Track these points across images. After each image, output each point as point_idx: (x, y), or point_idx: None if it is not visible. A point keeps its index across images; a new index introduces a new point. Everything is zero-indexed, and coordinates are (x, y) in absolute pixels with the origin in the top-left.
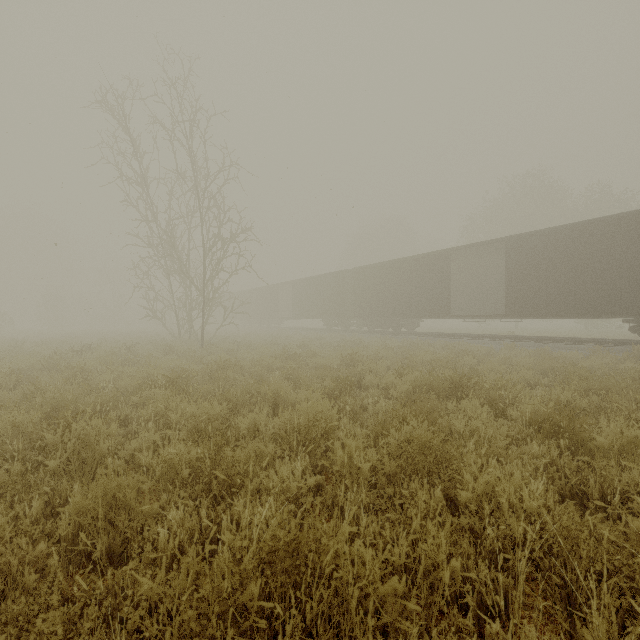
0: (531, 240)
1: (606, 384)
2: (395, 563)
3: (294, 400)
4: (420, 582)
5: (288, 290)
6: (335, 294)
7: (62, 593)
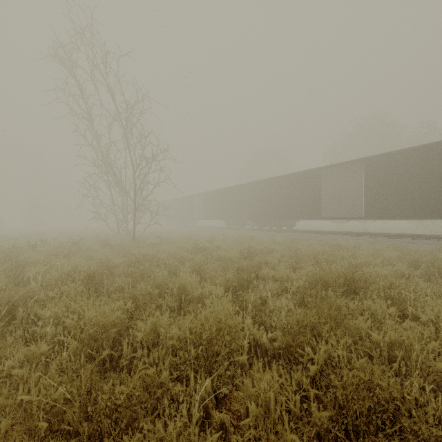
0: (385, 159)
1: None
2: None
3: (199, 295)
4: None
5: (200, 199)
6: (234, 202)
7: None
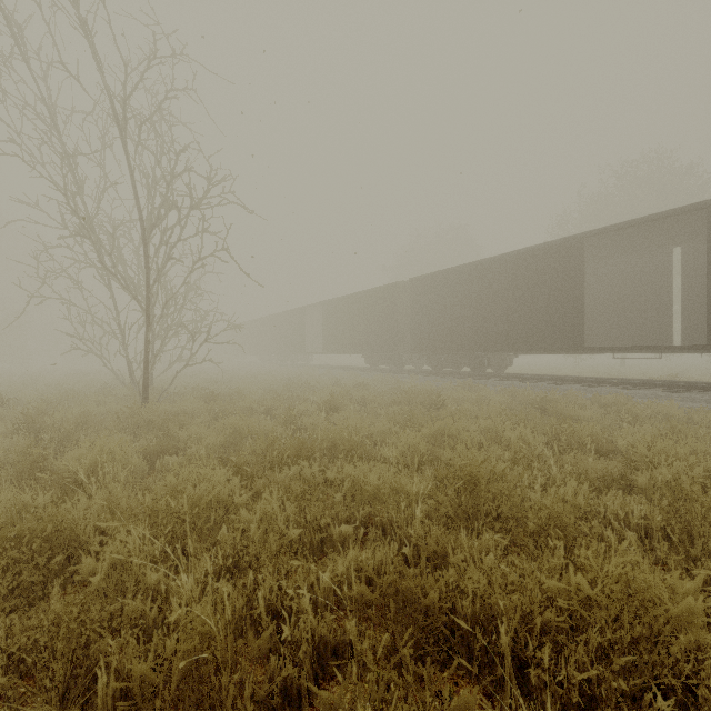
0: None
1: None
2: None
3: None
4: None
5: (319, 316)
6: (383, 318)
7: None
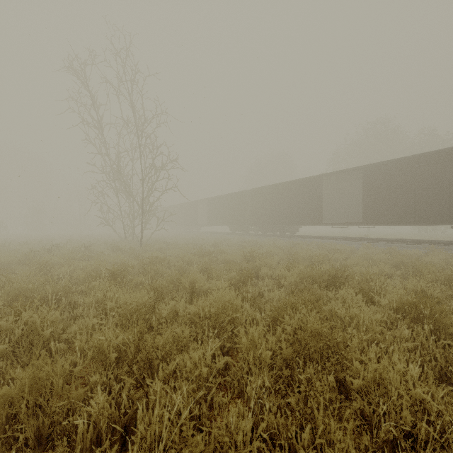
0: (382, 168)
1: (451, 276)
2: None
3: (207, 288)
4: None
5: (204, 205)
6: (238, 208)
7: None
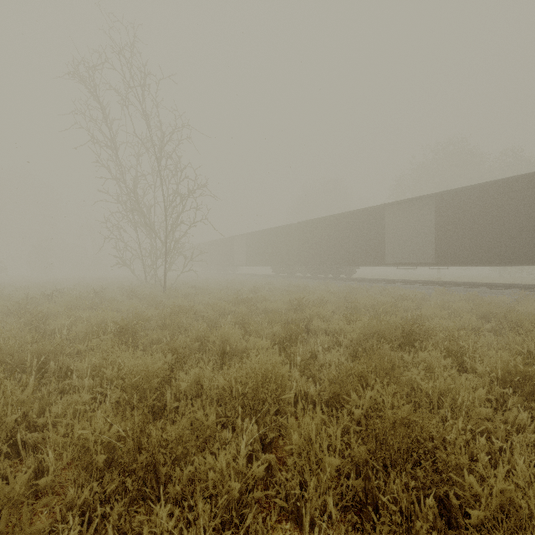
0: (459, 195)
1: None
2: None
3: (243, 348)
4: None
5: (242, 242)
6: (282, 245)
7: None
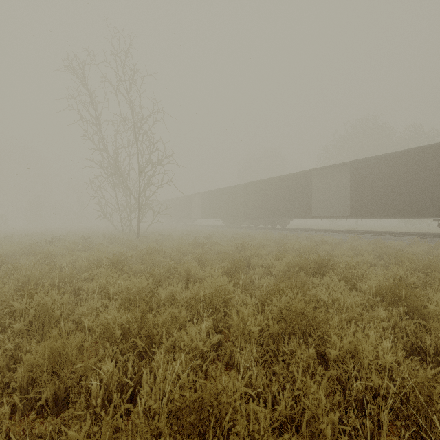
0: (368, 163)
1: (428, 265)
2: (282, 413)
3: (201, 276)
4: (304, 432)
5: (198, 199)
6: (231, 201)
7: (10, 437)
